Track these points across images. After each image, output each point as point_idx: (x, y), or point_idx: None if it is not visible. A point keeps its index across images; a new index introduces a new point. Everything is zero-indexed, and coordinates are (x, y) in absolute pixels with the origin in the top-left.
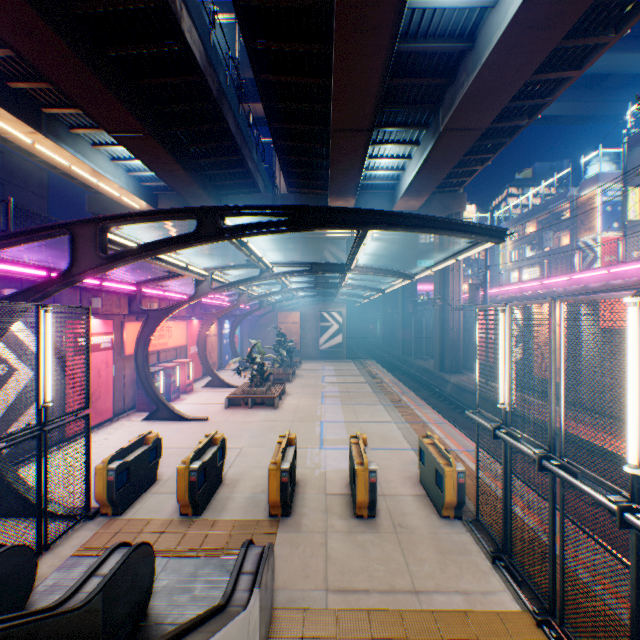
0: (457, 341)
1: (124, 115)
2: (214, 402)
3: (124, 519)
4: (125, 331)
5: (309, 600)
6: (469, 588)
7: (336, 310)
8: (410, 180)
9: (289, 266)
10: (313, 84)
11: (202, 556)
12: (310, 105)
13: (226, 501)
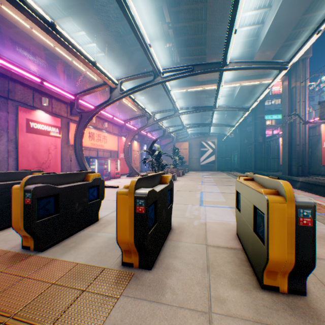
0: (303, 153)
1: None
2: (128, 181)
3: None
4: (69, 128)
5: None
6: None
7: (210, 141)
8: (269, 25)
9: (175, 70)
10: None
11: None
12: None
13: (84, 239)
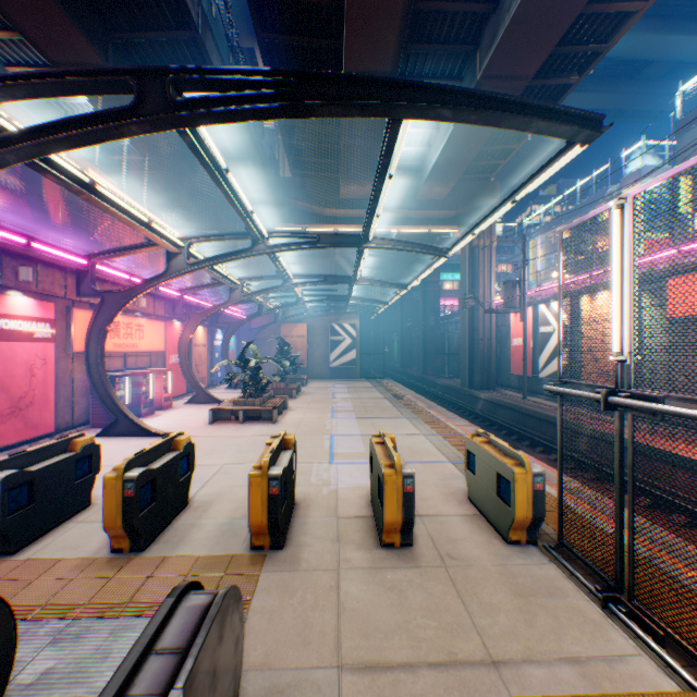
0: (488, 353)
1: (71, 34)
2: (196, 418)
3: (16, 560)
4: (73, 320)
5: (308, 689)
6: (581, 653)
7: (349, 322)
8: (437, 155)
9: (290, 237)
10: (321, 5)
11: (128, 615)
12: (317, 40)
13: (188, 530)
